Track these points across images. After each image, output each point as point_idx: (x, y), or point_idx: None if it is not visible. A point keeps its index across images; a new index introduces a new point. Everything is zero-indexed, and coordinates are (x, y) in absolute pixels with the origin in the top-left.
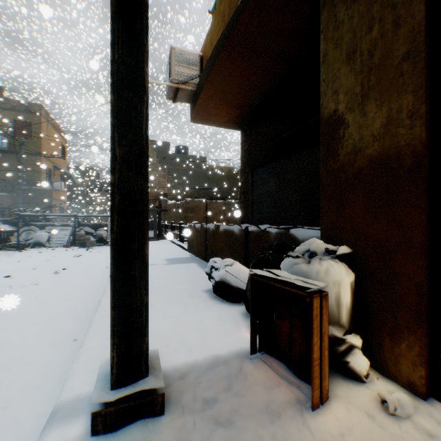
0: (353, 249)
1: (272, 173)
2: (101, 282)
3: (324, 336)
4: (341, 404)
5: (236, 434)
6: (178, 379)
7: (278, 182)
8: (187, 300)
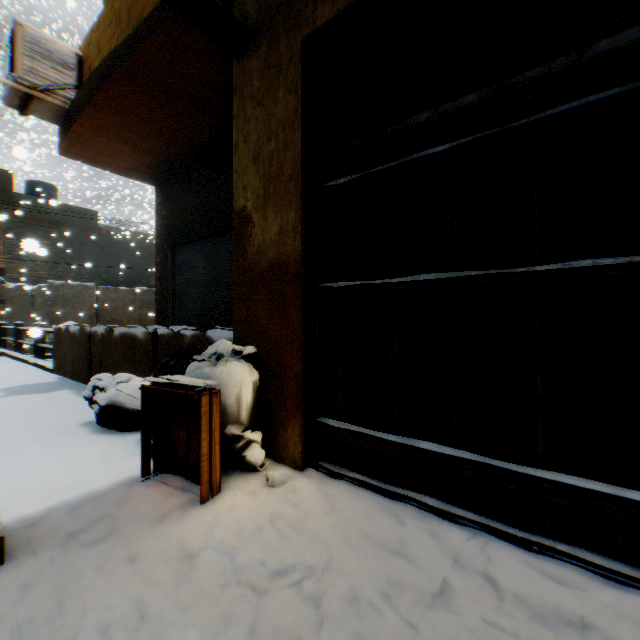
0: (258, 348)
1: (201, 255)
2: None
3: (215, 432)
4: (230, 492)
5: (109, 546)
6: (28, 527)
7: (208, 269)
8: (50, 441)
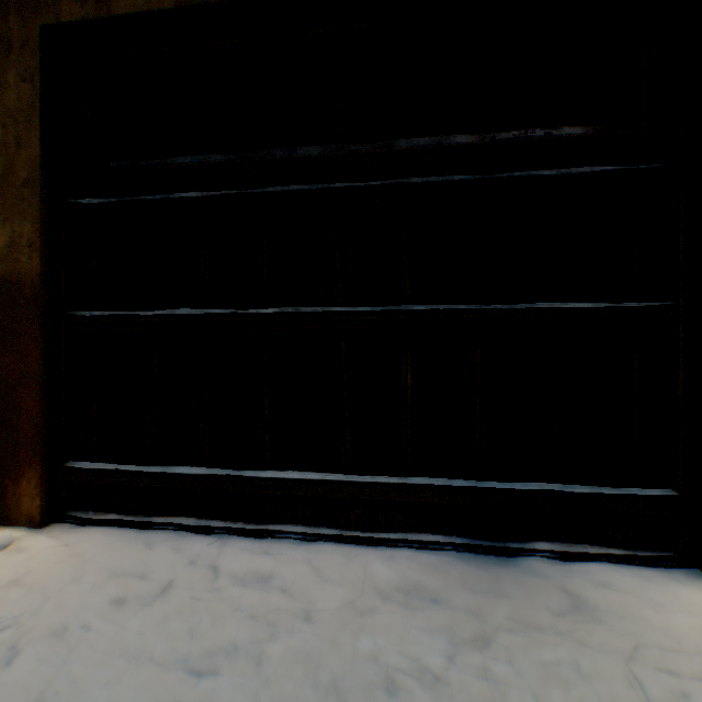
0: None
1: None
2: None
3: None
4: None
5: None
6: None
7: None
8: None
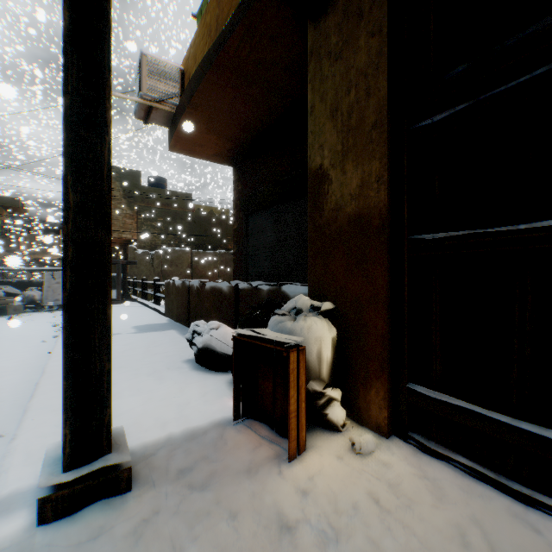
0: (336, 304)
1: (270, 221)
2: (37, 361)
3: (302, 389)
4: (316, 453)
5: (211, 494)
6: (148, 455)
7: (276, 232)
8: (162, 373)
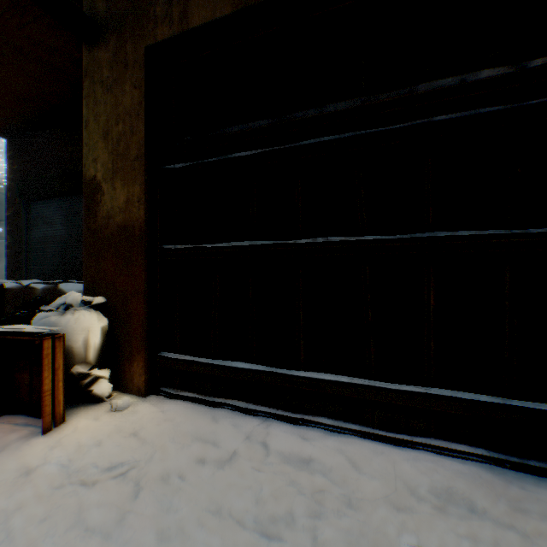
0: (108, 298)
1: (61, 212)
2: None
3: (60, 371)
4: (75, 421)
5: None
6: None
7: (68, 226)
8: None
